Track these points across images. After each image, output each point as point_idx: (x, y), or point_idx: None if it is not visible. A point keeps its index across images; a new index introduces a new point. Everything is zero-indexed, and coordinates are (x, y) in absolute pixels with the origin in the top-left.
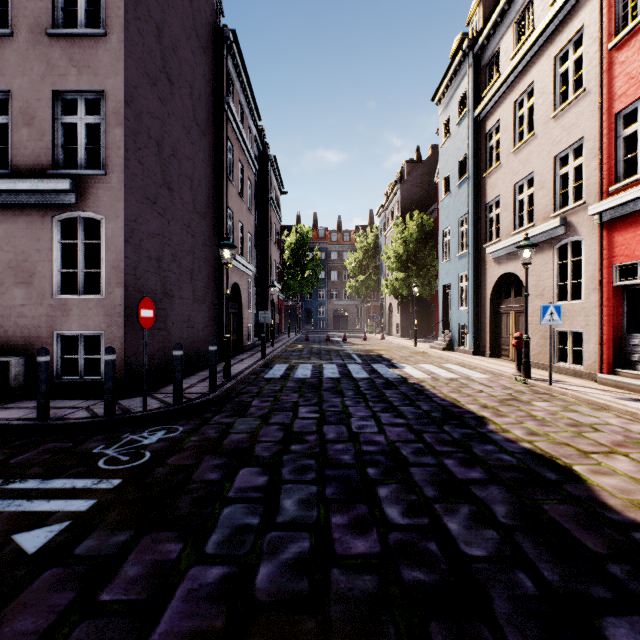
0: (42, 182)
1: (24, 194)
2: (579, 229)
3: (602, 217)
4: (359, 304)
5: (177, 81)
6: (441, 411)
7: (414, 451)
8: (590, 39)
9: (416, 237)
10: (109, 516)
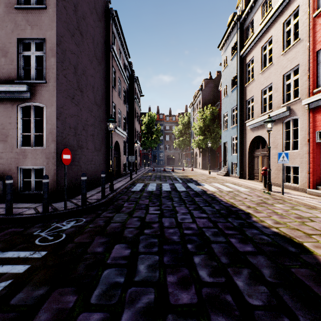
0: (12, 86)
1: (2, 93)
2: (297, 112)
3: (310, 106)
4: (180, 152)
5: (85, 35)
6: (226, 209)
7: (213, 233)
8: (303, 12)
9: (209, 118)
10: (35, 276)
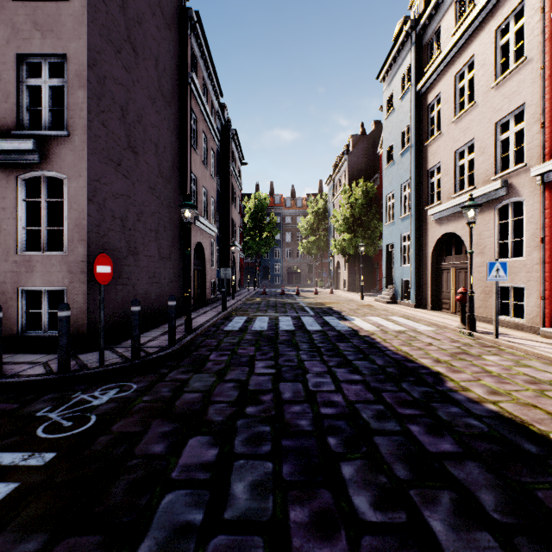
0: (6, 142)
1: None
2: (520, 190)
3: (545, 178)
4: (310, 262)
5: (142, 52)
6: (396, 366)
7: (375, 414)
8: (532, 10)
9: (361, 202)
10: (25, 509)
